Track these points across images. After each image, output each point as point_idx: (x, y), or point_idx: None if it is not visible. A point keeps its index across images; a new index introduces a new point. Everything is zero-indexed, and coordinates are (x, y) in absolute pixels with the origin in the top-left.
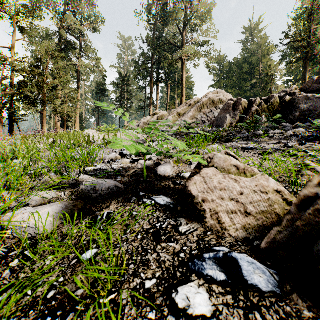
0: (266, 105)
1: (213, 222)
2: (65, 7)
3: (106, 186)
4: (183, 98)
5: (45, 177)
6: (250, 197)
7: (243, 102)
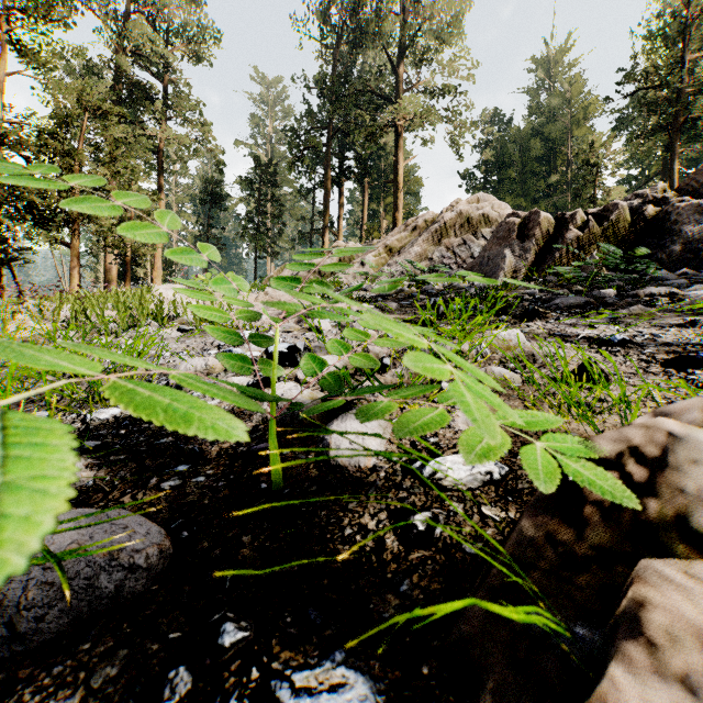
0: (599, 226)
1: None
2: (129, 3)
3: (48, 579)
4: (399, 213)
5: None
6: None
7: (544, 220)
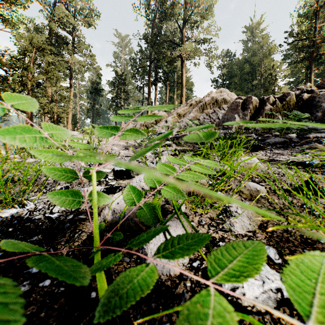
0: (280, 103)
1: None
2: None
3: None
4: (183, 98)
5: None
6: None
7: (254, 101)
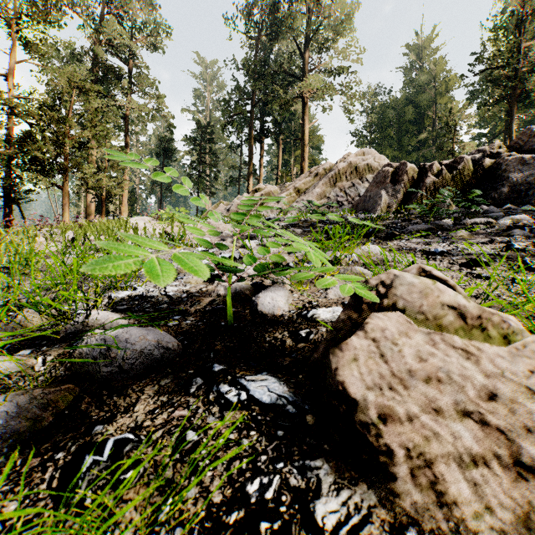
0: (450, 174)
1: (422, 498)
2: (104, 7)
3: (134, 348)
4: (305, 163)
5: (20, 316)
6: (520, 411)
7: (410, 169)
